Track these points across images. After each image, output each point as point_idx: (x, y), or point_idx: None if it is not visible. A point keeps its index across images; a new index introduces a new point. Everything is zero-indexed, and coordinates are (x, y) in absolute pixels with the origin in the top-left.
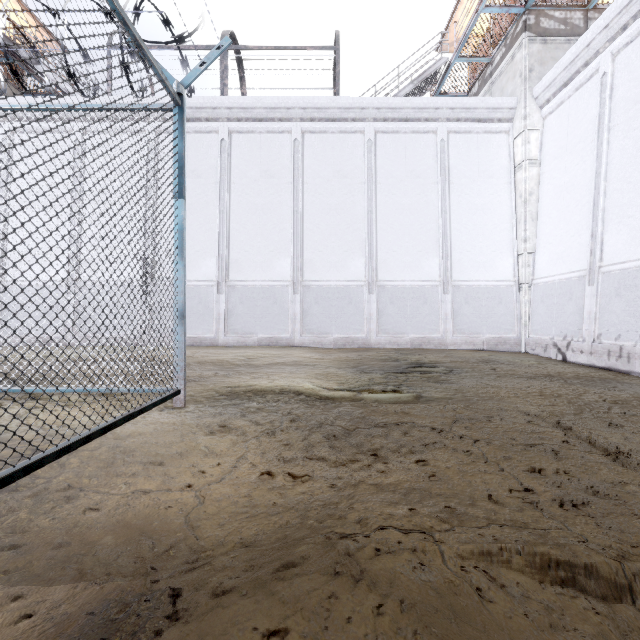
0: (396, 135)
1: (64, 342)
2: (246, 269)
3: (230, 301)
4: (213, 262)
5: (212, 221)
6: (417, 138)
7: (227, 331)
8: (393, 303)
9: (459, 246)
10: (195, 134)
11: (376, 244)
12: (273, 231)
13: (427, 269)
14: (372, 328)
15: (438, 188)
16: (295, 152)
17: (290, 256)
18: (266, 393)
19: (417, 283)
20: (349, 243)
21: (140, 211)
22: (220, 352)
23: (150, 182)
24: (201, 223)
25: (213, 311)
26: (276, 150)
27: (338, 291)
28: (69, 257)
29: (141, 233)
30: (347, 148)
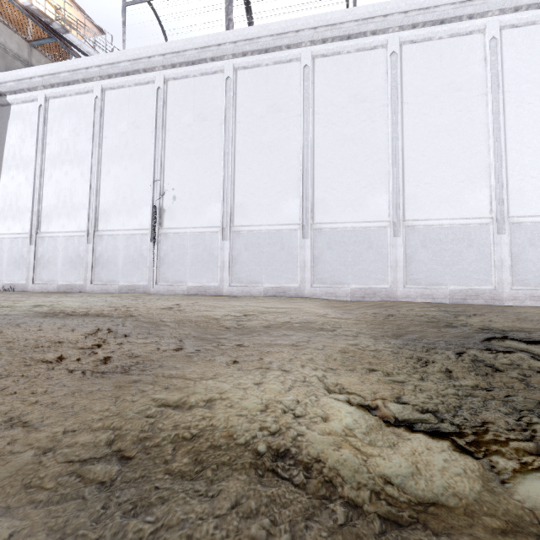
0: (428, 43)
1: (84, 289)
2: (251, 213)
3: (235, 248)
4: (218, 207)
5: (217, 164)
6: (457, 42)
7: (231, 280)
8: (426, 247)
9: (519, 171)
10: (201, 77)
11: (403, 176)
12: (280, 170)
13: (472, 203)
14: (398, 277)
15: (487, 100)
16: (304, 80)
17: (299, 196)
18: (227, 464)
19: (458, 221)
20: (368, 177)
21: (150, 160)
22: (217, 304)
23: (159, 130)
24: (206, 167)
25: (217, 258)
26: (283, 81)
27: (355, 234)
28: (89, 209)
29: (150, 182)
30: (365, 67)
